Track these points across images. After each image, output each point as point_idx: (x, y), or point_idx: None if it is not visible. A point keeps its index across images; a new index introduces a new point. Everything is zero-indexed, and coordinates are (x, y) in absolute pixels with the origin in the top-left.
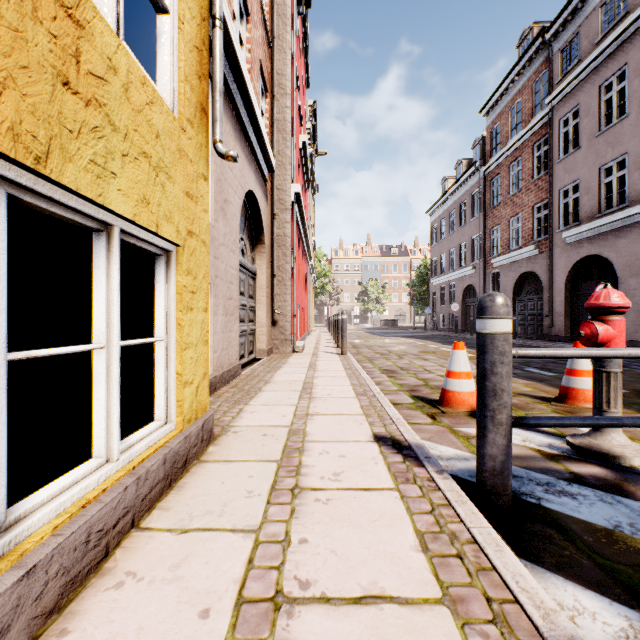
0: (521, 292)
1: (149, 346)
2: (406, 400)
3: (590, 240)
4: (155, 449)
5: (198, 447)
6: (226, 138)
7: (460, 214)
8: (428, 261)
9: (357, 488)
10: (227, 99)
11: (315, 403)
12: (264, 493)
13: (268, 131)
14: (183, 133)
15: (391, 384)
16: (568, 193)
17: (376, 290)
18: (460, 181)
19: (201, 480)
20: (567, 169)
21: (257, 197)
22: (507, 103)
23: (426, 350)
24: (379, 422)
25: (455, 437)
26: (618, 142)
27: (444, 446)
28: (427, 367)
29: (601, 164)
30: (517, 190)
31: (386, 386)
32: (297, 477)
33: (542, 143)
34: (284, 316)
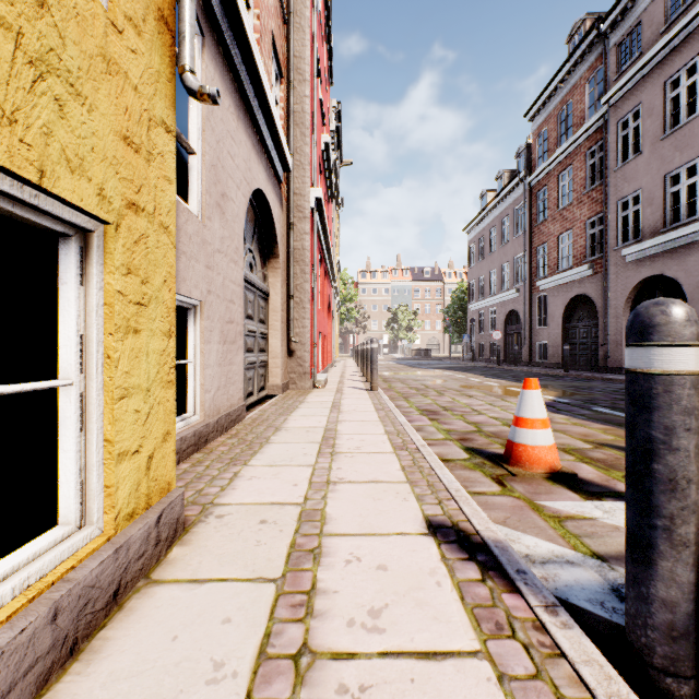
0: (572, 318)
1: (57, 393)
2: (458, 454)
3: (654, 258)
4: (35, 594)
5: (148, 556)
6: (224, 114)
7: (502, 231)
8: (465, 284)
9: (414, 652)
10: (226, 65)
11: (339, 462)
12: (244, 669)
13: (283, 123)
14: (116, 34)
15: (435, 430)
16: (627, 205)
17: (407, 316)
18: (502, 194)
19: (137, 632)
20: (626, 178)
21: (269, 199)
22: (556, 105)
23: (468, 384)
24: (431, 496)
25: (541, 518)
26: (688, 145)
27: (530, 536)
28: (475, 406)
29: (667, 171)
30: (567, 203)
31: (429, 433)
32: (307, 622)
33: (597, 149)
34: (303, 345)
